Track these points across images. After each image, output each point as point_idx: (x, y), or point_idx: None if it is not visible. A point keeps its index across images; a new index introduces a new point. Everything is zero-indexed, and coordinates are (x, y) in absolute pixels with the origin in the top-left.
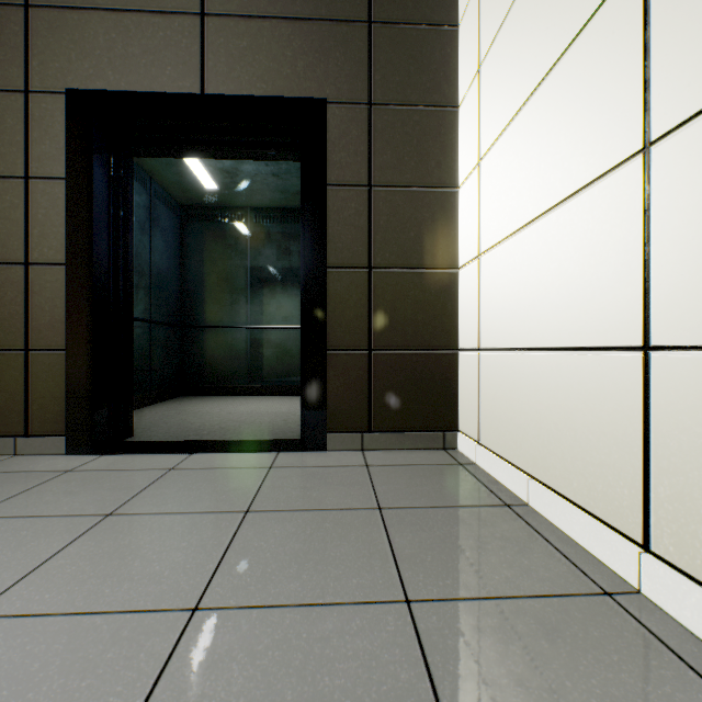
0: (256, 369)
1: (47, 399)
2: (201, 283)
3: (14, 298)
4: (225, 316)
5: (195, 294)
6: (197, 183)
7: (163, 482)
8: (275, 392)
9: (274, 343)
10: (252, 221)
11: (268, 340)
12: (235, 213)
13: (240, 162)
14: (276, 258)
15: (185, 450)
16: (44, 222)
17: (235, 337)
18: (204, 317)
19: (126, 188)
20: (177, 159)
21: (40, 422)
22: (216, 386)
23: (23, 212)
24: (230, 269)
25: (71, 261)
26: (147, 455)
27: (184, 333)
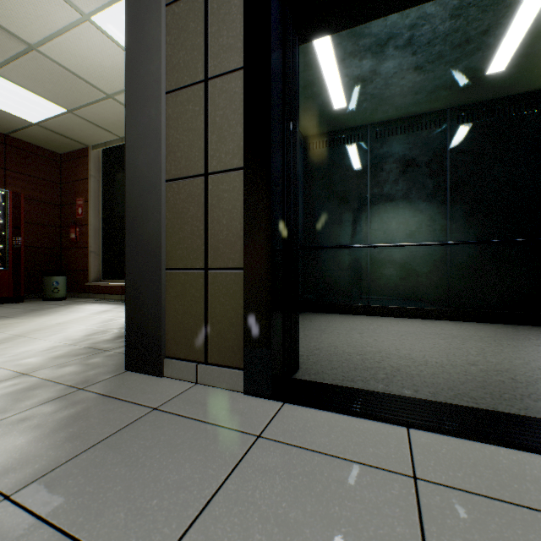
0: (376, 288)
1: (224, 325)
2: (321, 206)
3: (195, 214)
4: (344, 236)
5: (316, 217)
6: (326, 105)
7: (445, 540)
8: (398, 313)
9: (396, 262)
10: (372, 137)
11: (389, 259)
12: (354, 133)
13: (381, 60)
14: (399, 172)
15: (393, 418)
16: (221, 124)
17: (354, 256)
18: (324, 238)
19: (294, 78)
20: (314, 77)
21: (217, 350)
22: (336, 304)
23: (202, 118)
24: (349, 189)
25: (248, 162)
26: (340, 417)
27: (306, 254)
